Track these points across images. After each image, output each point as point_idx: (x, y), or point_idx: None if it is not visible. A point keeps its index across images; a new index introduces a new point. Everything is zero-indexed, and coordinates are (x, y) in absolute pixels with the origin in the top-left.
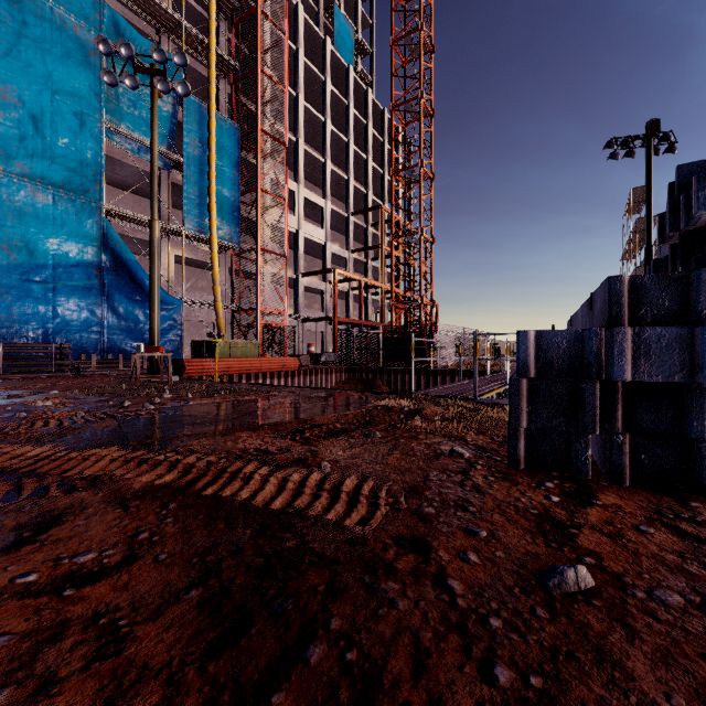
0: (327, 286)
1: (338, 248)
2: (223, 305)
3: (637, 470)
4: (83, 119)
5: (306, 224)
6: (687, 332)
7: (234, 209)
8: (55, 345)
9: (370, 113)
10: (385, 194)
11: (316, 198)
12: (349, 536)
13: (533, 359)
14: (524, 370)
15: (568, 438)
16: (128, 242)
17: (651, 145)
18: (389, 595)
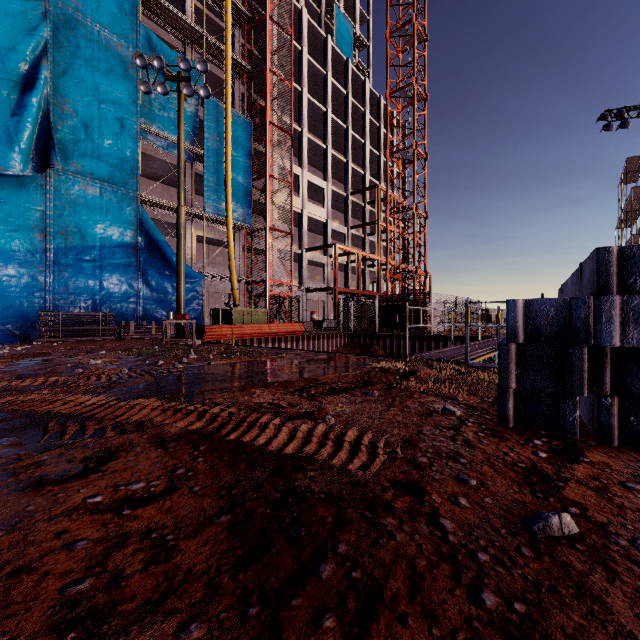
0: (328, 259)
1: (338, 225)
2: (237, 278)
3: (625, 431)
4: (123, 123)
5: (309, 204)
6: None
7: (247, 193)
8: (102, 314)
9: (367, 100)
10: (381, 174)
11: (318, 180)
12: (351, 479)
13: (521, 325)
14: (513, 335)
15: (556, 399)
16: (159, 225)
17: None
18: (388, 528)
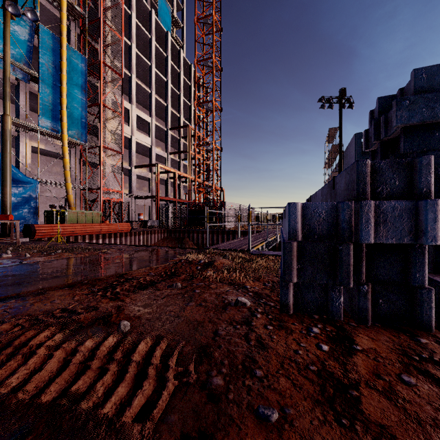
0: (152, 175)
1: (160, 151)
2: (73, 185)
3: (376, 312)
4: None
5: (137, 133)
6: (413, 205)
7: (82, 116)
8: None
9: (181, 65)
10: (191, 118)
11: (144, 115)
12: None
13: (300, 225)
14: (294, 234)
15: (325, 288)
16: None
17: (341, 102)
18: None
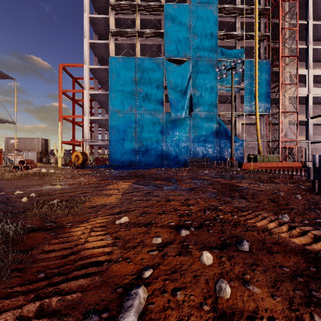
0: None
1: None
2: (261, 140)
3: None
4: (212, 88)
5: (314, 89)
6: None
7: (267, 97)
8: (205, 158)
9: None
10: None
11: None
12: (252, 189)
13: (317, 162)
14: (314, 165)
15: None
16: (225, 122)
17: None
18: (250, 191)
